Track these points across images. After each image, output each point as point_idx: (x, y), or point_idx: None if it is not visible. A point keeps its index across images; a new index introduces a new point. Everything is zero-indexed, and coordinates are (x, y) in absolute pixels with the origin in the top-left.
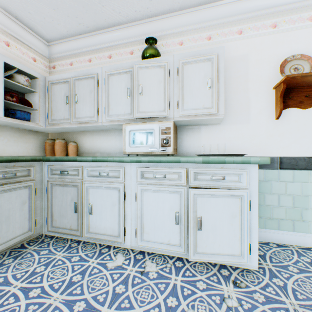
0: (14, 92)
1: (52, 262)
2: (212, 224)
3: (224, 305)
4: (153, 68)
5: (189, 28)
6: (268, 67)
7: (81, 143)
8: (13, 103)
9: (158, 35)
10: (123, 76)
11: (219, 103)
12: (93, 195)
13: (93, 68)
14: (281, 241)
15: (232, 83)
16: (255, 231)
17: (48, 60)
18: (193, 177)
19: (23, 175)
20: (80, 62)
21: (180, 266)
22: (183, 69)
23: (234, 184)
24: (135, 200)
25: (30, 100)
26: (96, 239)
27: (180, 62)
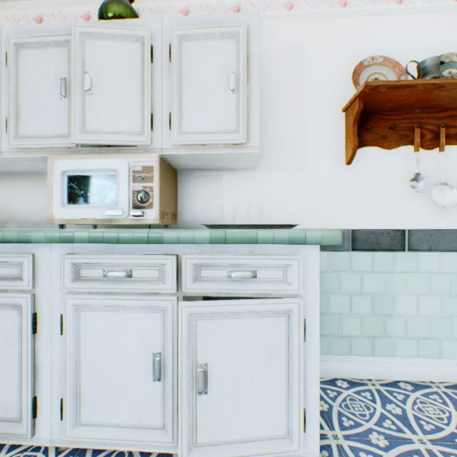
0: None
1: None
2: (230, 378)
3: None
4: (118, 40)
5: None
6: (335, 74)
7: None
8: None
9: None
10: (52, 52)
11: (251, 123)
12: None
13: None
14: (354, 374)
15: (277, 96)
16: (314, 383)
17: None
18: (191, 274)
19: None
20: None
21: None
22: (181, 49)
23: (274, 286)
24: (61, 330)
25: None
26: None
27: (174, 33)
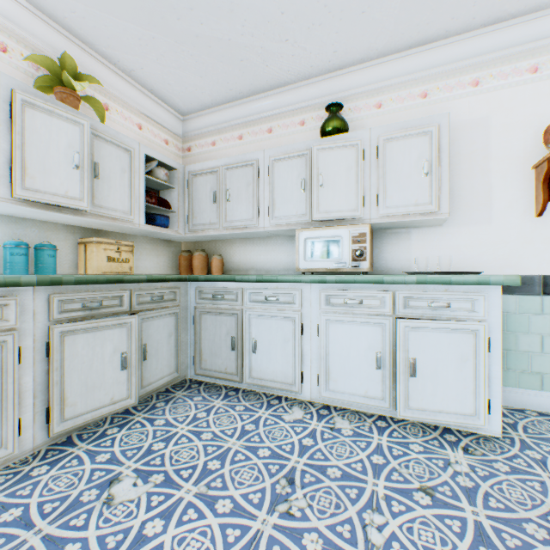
0: (153, 192)
1: (212, 409)
2: (431, 370)
3: (450, 469)
4: (340, 149)
5: (392, 82)
6: (524, 135)
7: (227, 256)
8: (152, 205)
9: (343, 96)
10: (295, 162)
11: (441, 196)
12: (258, 327)
13: (251, 153)
14: (545, 408)
15: (462, 162)
16: (497, 382)
17: (181, 139)
18: (402, 303)
19: (169, 299)
20: (226, 141)
21: (384, 426)
22: (385, 149)
23: (464, 313)
24: (316, 334)
25: (166, 199)
26: (261, 386)
27: (380, 138)
